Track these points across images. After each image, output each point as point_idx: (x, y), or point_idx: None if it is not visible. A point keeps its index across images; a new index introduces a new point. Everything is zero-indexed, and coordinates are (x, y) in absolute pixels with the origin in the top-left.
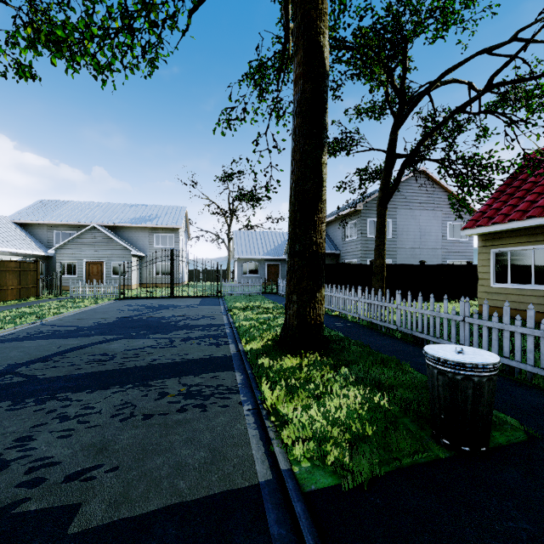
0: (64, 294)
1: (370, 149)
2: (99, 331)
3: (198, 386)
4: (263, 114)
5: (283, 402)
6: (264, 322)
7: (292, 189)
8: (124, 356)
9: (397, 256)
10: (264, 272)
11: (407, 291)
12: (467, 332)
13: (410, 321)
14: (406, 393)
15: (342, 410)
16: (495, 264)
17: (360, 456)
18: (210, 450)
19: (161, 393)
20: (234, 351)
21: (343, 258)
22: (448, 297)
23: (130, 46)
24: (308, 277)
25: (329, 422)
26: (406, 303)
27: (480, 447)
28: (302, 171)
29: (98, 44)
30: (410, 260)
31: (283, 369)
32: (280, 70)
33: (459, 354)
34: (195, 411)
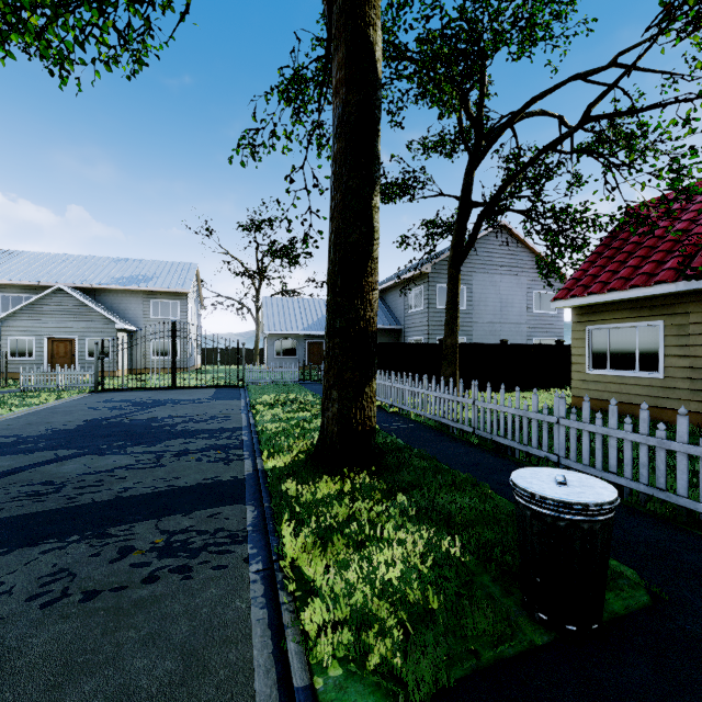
0: (11, 385)
1: (439, 194)
2: (50, 443)
3: (185, 533)
4: (300, 141)
5: (309, 558)
6: (298, 424)
7: (332, 241)
8: (79, 485)
9: (473, 332)
10: (304, 352)
11: (485, 379)
12: (562, 438)
13: (489, 422)
14: (486, 531)
15: (396, 566)
16: (591, 345)
17: (419, 654)
18: (183, 657)
19: (124, 548)
20: (249, 470)
21: (406, 335)
22: (535, 386)
23: (99, 27)
24: (354, 365)
25: (375, 590)
26: (484, 394)
27: (591, 624)
28: (344, 216)
29: (47, 19)
30: (488, 338)
31: (316, 499)
32: (323, 83)
33: (561, 486)
34: (172, 580)
